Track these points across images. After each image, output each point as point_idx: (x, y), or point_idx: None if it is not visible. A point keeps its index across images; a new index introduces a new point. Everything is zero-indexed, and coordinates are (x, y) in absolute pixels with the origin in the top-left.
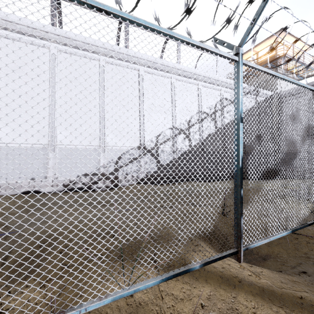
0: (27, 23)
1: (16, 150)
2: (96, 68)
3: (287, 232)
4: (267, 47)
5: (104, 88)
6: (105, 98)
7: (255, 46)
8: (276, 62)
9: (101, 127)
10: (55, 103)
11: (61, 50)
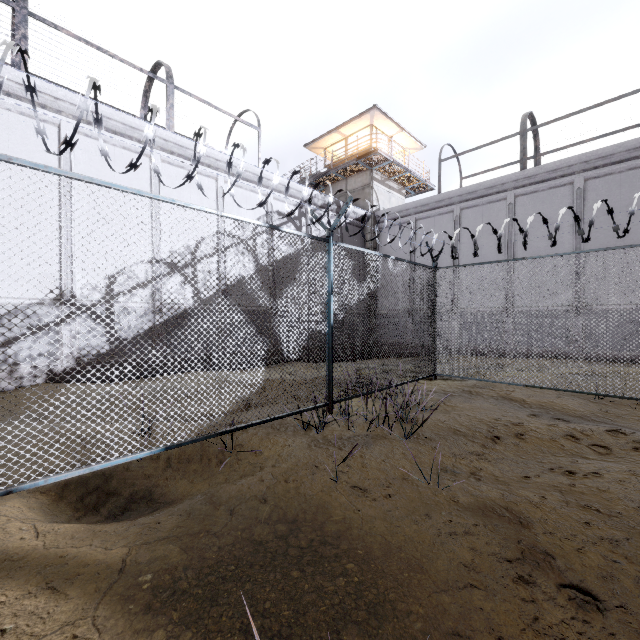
0: None
1: None
2: None
3: (152, 452)
4: (359, 131)
5: None
6: None
7: (341, 125)
8: (369, 160)
9: None
10: None
11: None
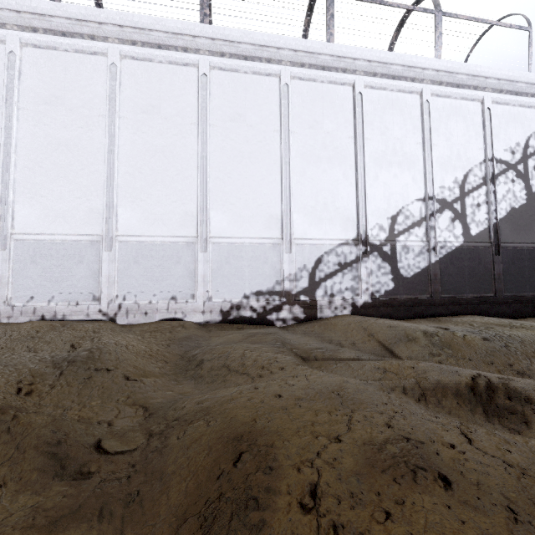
0: (164, 27)
1: (150, 247)
2: (275, 92)
3: None
4: None
5: (288, 127)
6: (291, 147)
7: None
8: None
9: (284, 203)
10: (207, 163)
11: (216, 67)
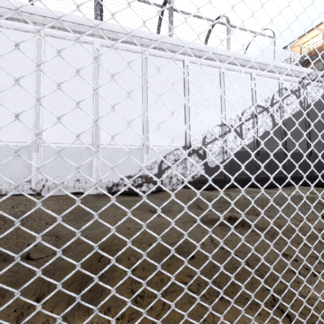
0: (72, 19)
1: (63, 150)
2: (139, 62)
3: None
4: None
5: (147, 83)
6: (148, 94)
7: (322, 22)
8: None
9: (144, 126)
10: (99, 101)
11: (104, 45)
